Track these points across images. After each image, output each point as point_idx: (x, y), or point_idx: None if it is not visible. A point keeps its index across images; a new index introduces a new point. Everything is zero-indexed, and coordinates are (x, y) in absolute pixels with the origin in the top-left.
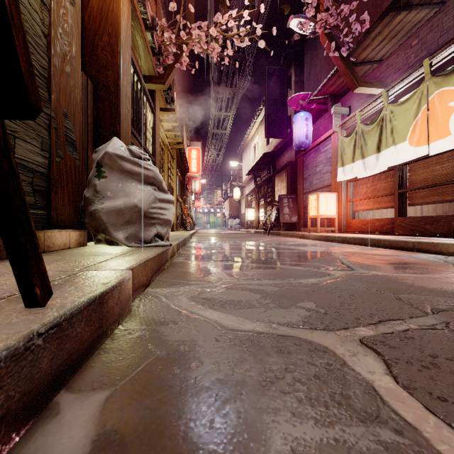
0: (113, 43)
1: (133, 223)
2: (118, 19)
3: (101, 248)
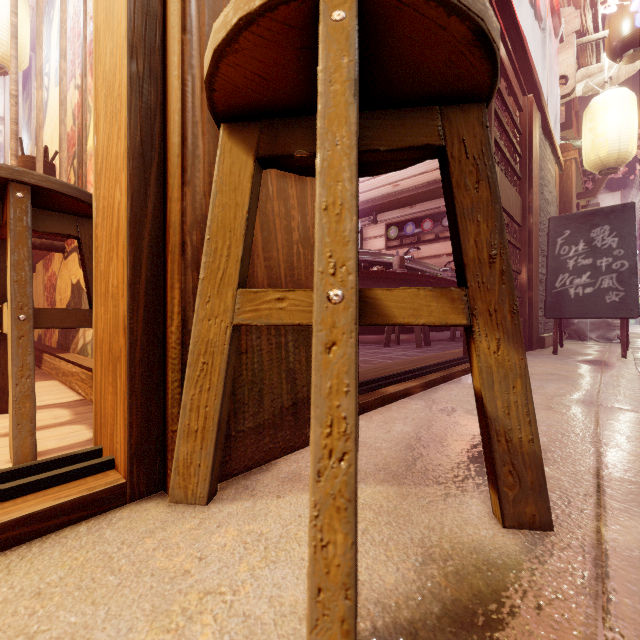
0: (567, 208)
1: (601, 329)
2: (571, 190)
3: (580, 342)
